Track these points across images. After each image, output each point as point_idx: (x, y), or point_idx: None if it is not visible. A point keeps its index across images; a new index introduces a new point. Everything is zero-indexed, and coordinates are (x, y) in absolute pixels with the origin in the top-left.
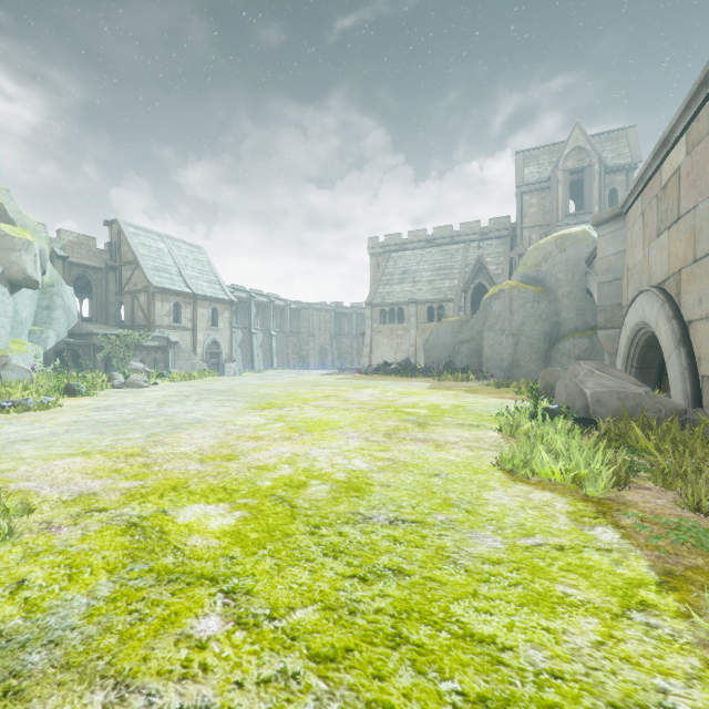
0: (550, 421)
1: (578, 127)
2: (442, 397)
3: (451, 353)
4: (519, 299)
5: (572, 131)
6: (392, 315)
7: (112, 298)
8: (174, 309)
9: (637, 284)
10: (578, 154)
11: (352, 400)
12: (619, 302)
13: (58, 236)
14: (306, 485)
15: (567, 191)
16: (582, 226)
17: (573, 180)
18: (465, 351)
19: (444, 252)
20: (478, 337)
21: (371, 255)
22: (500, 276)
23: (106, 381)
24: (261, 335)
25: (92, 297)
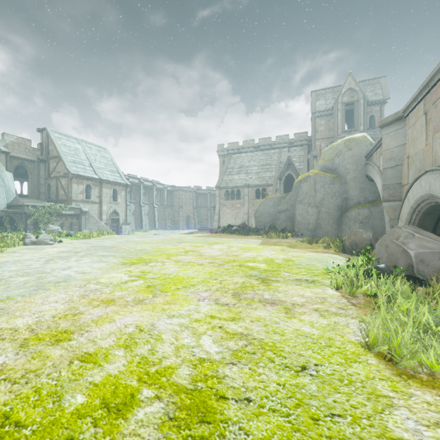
0: (388, 282)
1: (351, 76)
2: (273, 251)
3: (273, 219)
4: (320, 182)
5: (346, 78)
6: (233, 194)
7: (42, 181)
8: (88, 190)
9: (419, 167)
10: (350, 93)
11: (205, 255)
12: (400, 182)
13: (2, 138)
14: (131, 404)
15: (344, 116)
16: (362, 133)
17: (347, 109)
18: (283, 218)
19: (266, 154)
20: (291, 208)
21: (219, 156)
22: (301, 170)
23: (21, 240)
24: (148, 207)
25: (28, 180)
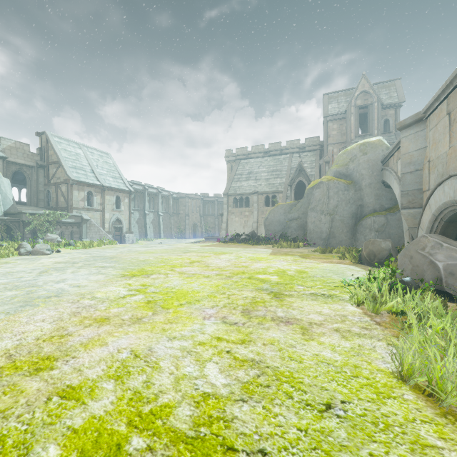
0: (417, 298)
1: (364, 78)
2: (284, 262)
3: (284, 227)
4: (334, 188)
5: (360, 80)
6: (241, 202)
7: (42, 188)
8: (90, 197)
9: (441, 171)
10: (364, 96)
11: (212, 266)
12: (420, 188)
13: None
14: None
15: (357, 120)
16: (377, 137)
17: (360, 113)
18: (294, 226)
19: (276, 159)
20: (303, 216)
21: (227, 161)
22: (313, 176)
23: (16, 249)
24: (152, 215)
25: (26, 187)
